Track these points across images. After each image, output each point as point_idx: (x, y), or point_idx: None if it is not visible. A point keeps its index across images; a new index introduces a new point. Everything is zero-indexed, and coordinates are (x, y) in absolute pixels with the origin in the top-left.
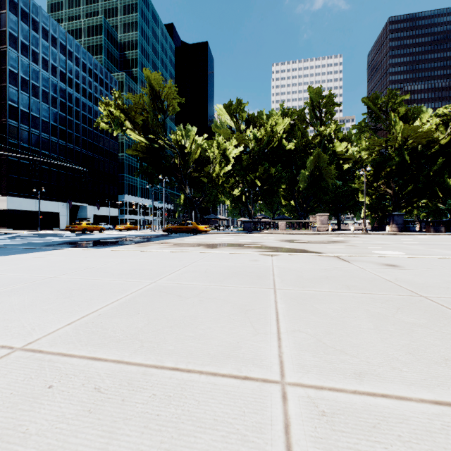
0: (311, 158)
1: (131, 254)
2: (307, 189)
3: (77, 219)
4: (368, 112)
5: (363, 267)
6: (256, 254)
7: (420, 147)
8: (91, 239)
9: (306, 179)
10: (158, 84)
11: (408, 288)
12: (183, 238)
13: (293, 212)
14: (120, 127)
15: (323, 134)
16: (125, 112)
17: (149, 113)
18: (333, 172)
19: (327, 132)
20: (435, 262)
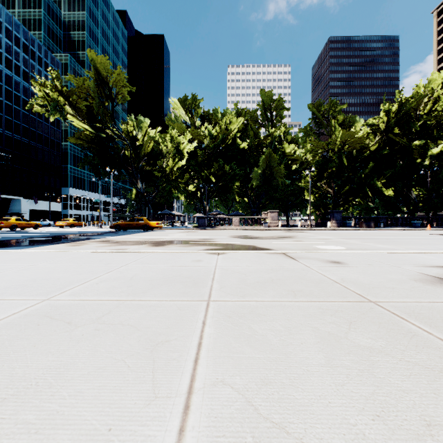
0: (263, 157)
1: (49, 257)
2: (259, 186)
3: (8, 214)
4: (312, 117)
5: (309, 265)
6: (202, 252)
7: (355, 152)
8: (16, 238)
9: (258, 177)
10: (105, 68)
11: (356, 291)
12: (131, 235)
13: (247, 208)
14: (58, 111)
15: (274, 136)
16: (64, 95)
17: (95, 99)
18: (283, 171)
19: (277, 133)
20: (373, 257)
